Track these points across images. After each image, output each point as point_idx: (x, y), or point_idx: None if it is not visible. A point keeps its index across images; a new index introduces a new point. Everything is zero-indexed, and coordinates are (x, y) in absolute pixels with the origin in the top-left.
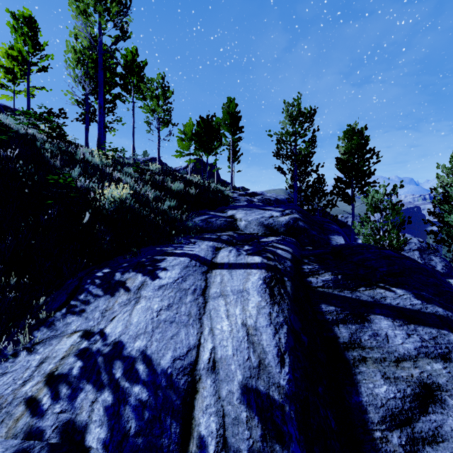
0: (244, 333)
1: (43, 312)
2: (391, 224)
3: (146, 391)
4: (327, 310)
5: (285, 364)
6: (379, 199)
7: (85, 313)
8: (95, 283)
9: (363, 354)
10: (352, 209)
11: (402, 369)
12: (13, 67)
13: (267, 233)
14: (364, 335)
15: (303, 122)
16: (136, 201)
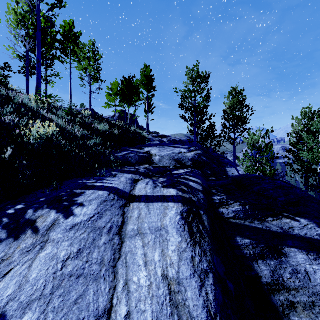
0: (166, 291)
1: None
2: (265, 159)
3: None
4: (243, 243)
5: None
6: (257, 140)
7: None
8: (2, 223)
9: (290, 299)
10: (234, 148)
11: None
12: None
13: (177, 166)
14: (285, 273)
15: (200, 83)
16: (64, 138)
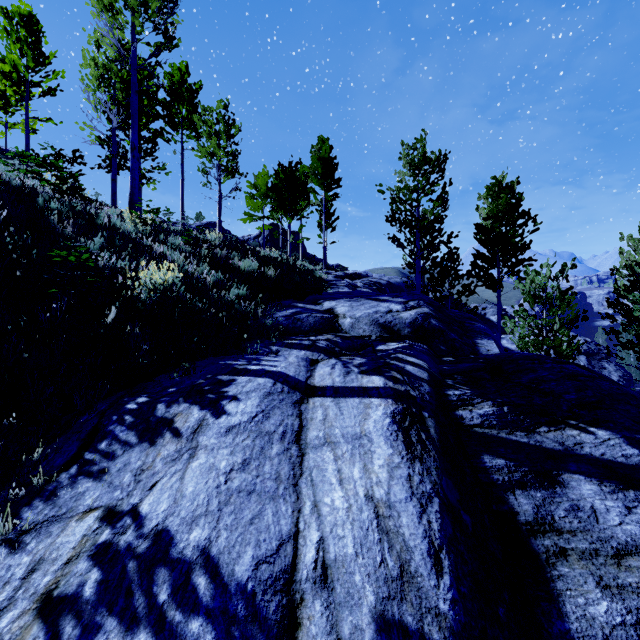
0: (371, 514)
1: (39, 473)
2: (560, 321)
3: (211, 628)
4: (493, 465)
5: (444, 570)
6: (542, 284)
7: (109, 474)
8: (125, 422)
9: (561, 544)
10: (499, 298)
11: (628, 570)
12: (5, 89)
13: (384, 337)
14: (557, 510)
15: (429, 173)
16: (188, 288)
